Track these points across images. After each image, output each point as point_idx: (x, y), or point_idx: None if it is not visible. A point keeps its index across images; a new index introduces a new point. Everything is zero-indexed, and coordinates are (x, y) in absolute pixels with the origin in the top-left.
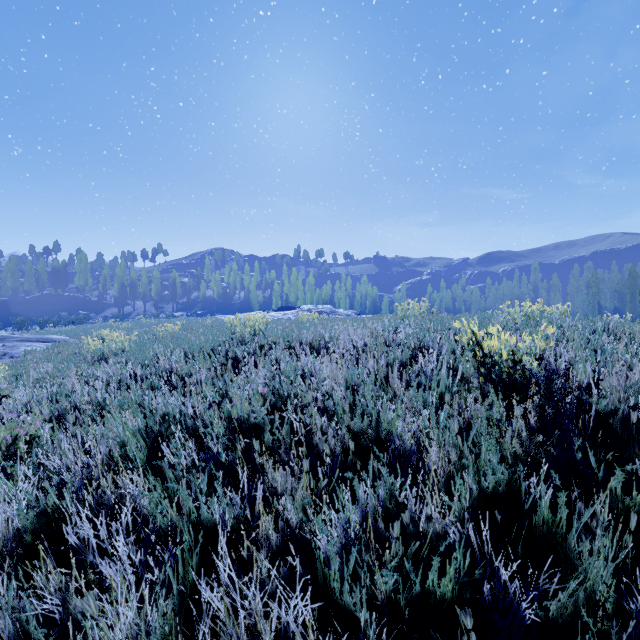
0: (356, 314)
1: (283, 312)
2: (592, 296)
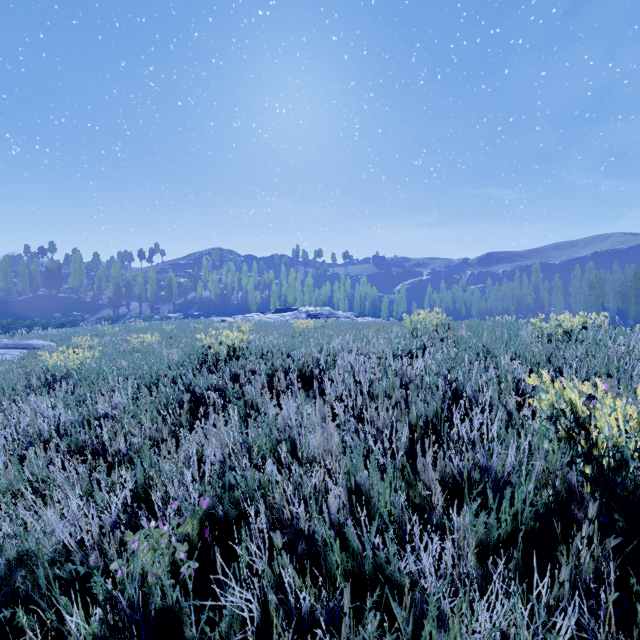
0: (355, 316)
1: (280, 314)
2: (596, 297)
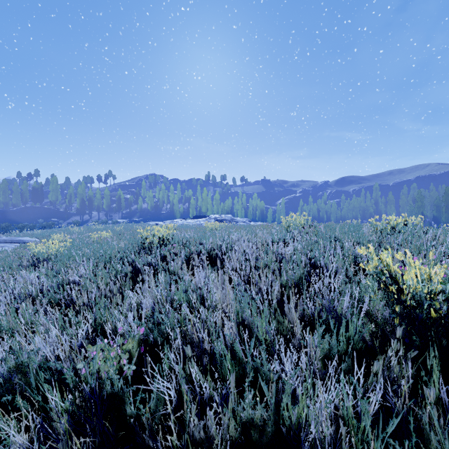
0: (249, 221)
1: (197, 219)
2: (418, 208)
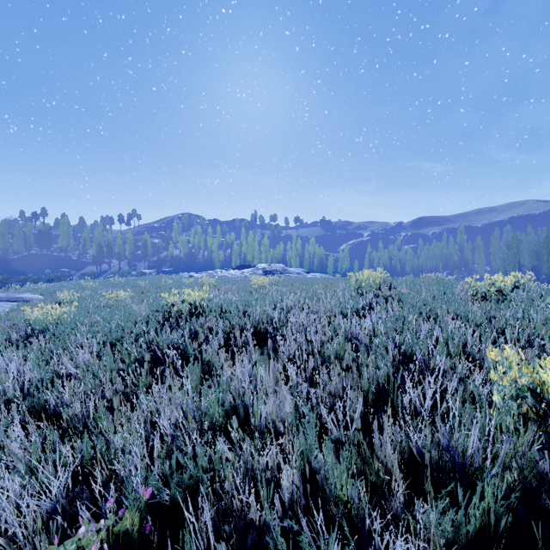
0: (305, 272)
1: (240, 270)
2: (513, 256)
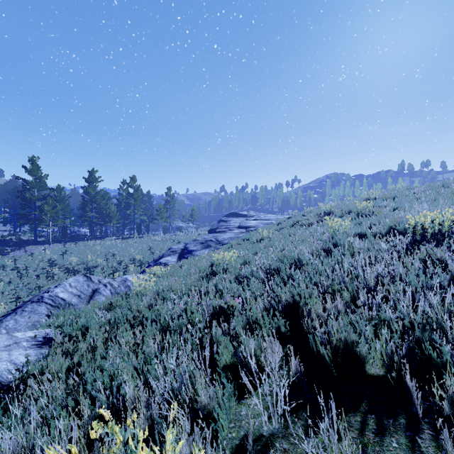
0: None
1: None
2: None
